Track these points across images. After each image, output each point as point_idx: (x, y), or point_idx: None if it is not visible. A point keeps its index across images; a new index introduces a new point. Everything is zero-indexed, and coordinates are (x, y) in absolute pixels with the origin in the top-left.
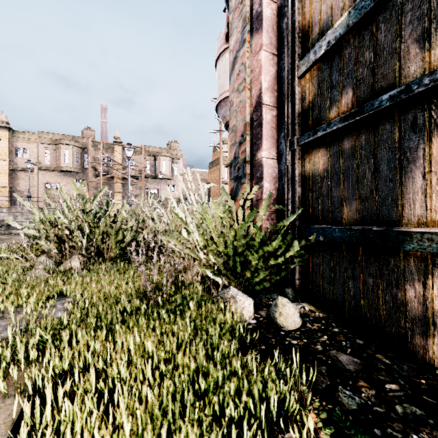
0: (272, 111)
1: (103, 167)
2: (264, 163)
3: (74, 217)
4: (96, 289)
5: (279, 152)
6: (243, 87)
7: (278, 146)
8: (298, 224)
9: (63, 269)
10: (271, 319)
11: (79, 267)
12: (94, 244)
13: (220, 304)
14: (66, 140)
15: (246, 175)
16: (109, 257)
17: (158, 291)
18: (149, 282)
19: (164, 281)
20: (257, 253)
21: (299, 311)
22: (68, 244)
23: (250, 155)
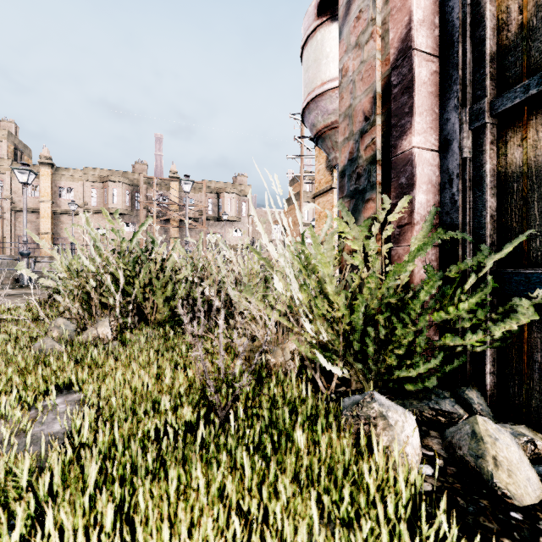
0: (430, 64)
1: (157, 208)
2: (416, 158)
3: (106, 263)
4: (122, 379)
5: (444, 137)
6: (368, 35)
7: (440, 127)
8: (490, 268)
9: (86, 338)
10: (465, 466)
11: (109, 335)
12: (134, 302)
13: (361, 437)
14: (115, 177)
15: (376, 185)
16: (155, 321)
17: (227, 387)
18: (211, 368)
19: (238, 370)
20: (401, 321)
21: (522, 448)
22: (98, 301)
23: (382, 150)
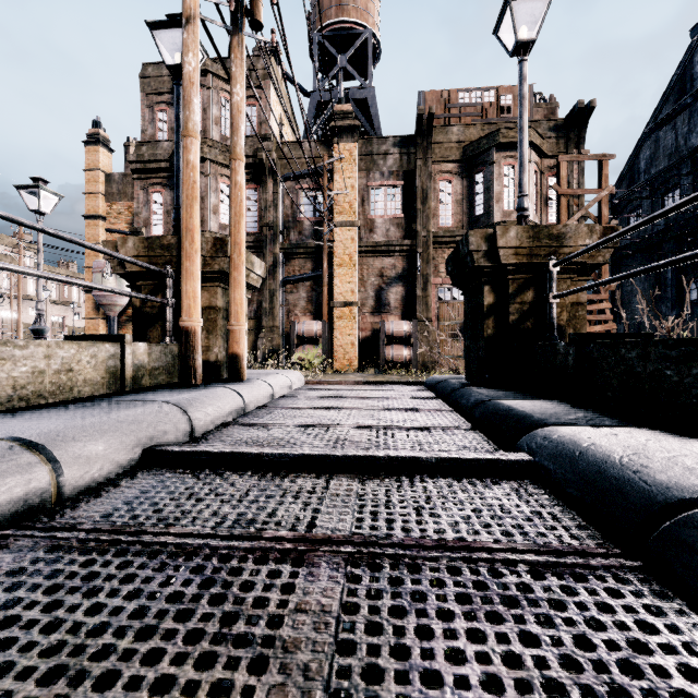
0: None
1: None
2: None
3: None
4: None
5: None
6: None
7: None
8: None
9: None
10: None
11: None
12: None
13: None
14: None
15: None
16: None
17: None
18: None
19: None
20: None
21: None
22: None
23: None
